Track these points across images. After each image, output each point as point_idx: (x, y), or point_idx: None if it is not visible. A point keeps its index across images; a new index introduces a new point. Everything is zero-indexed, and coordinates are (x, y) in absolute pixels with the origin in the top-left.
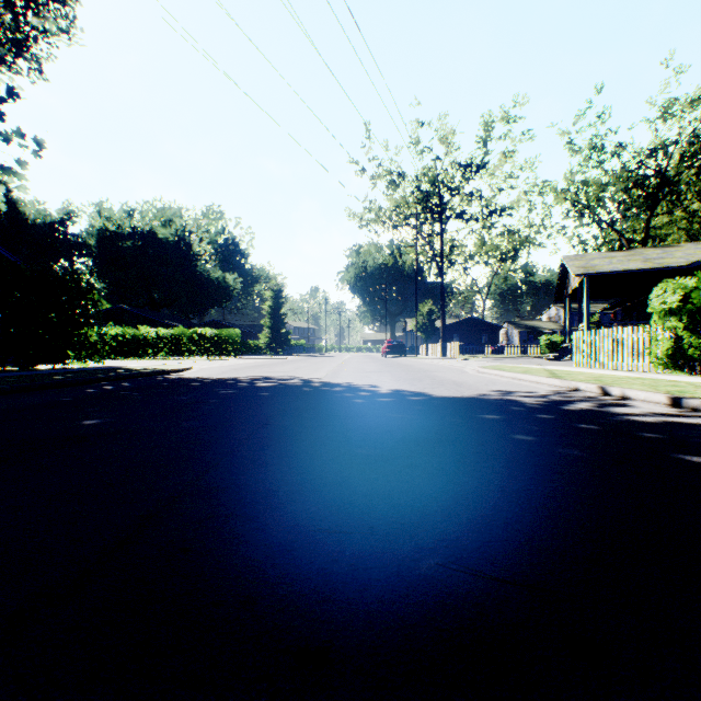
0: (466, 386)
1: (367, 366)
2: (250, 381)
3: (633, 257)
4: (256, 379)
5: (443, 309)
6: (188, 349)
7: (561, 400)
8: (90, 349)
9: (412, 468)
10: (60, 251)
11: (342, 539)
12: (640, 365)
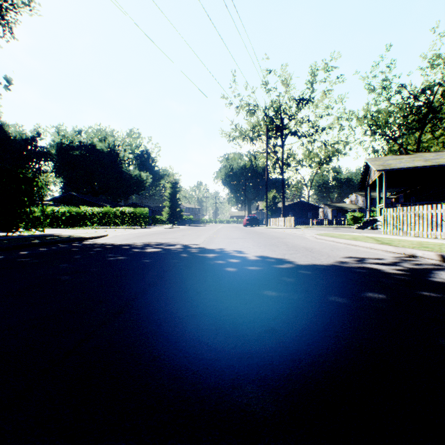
0: (316, 251)
1: (234, 233)
2: (142, 247)
3: (416, 159)
4: (149, 245)
5: (283, 195)
6: (113, 222)
7: (416, 268)
8: (34, 222)
9: None
10: (32, 157)
11: None
12: (438, 233)
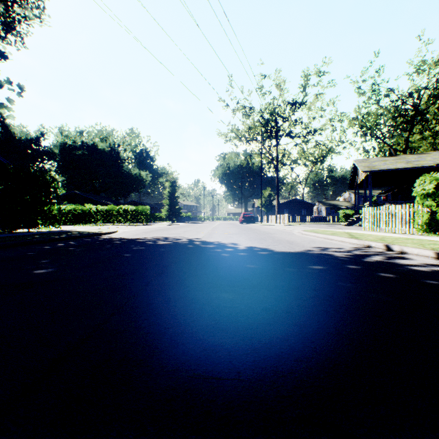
0: (295, 243)
1: (230, 230)
2: (154, 240)
3: (399, 160)
4: (158, 239)
5: (277, 193)
6: (117, 219)
7: (361, 254)
8: (52, 219)
9: (266, 311)
10: (36, 157)
11: (214, 386)
12: (407, 229)
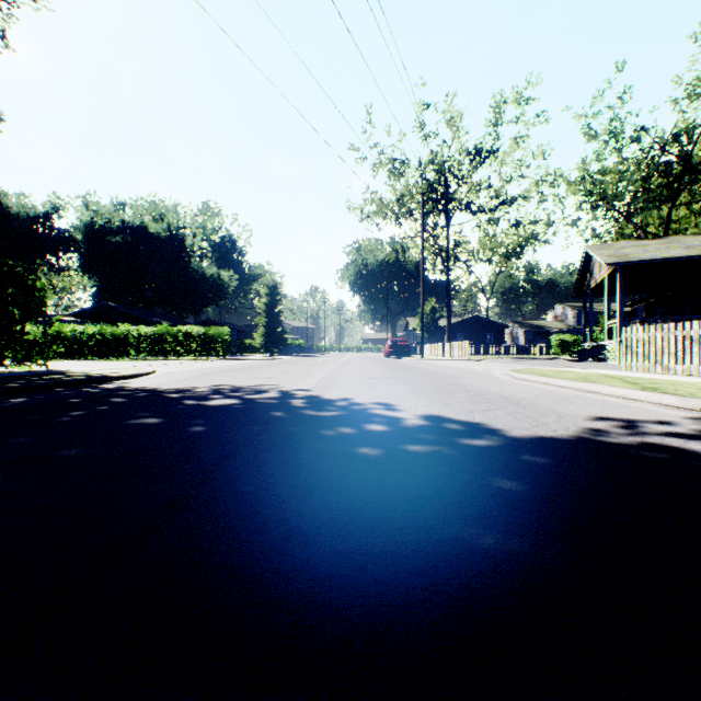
0: (529, 405)
1: (370, 369)
2: (203, 396)
3: (671, 245)
4: (217, 391)
5: (448, 306)
6: (173, 349)
7: None
8: (27, 349)
9: None
10: (45, 246)
11: None
12: None
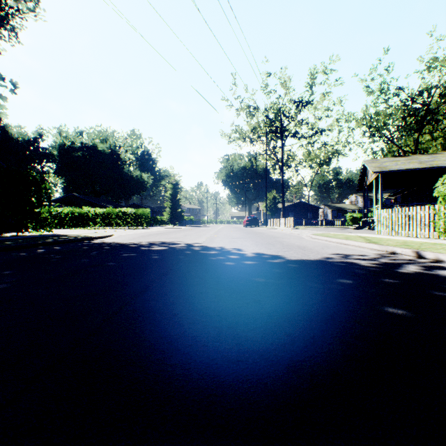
0: (308, 249)
1: (234, 233)
2: (149, 245)
3: (412, 161)
4: (154, 244)
5: (283, 196)
6: (116, 222)
7: (390, 262)
8: (42, 222)
9: (296, 370)
10: (34, 158)
11: None
12: (426, 233)
